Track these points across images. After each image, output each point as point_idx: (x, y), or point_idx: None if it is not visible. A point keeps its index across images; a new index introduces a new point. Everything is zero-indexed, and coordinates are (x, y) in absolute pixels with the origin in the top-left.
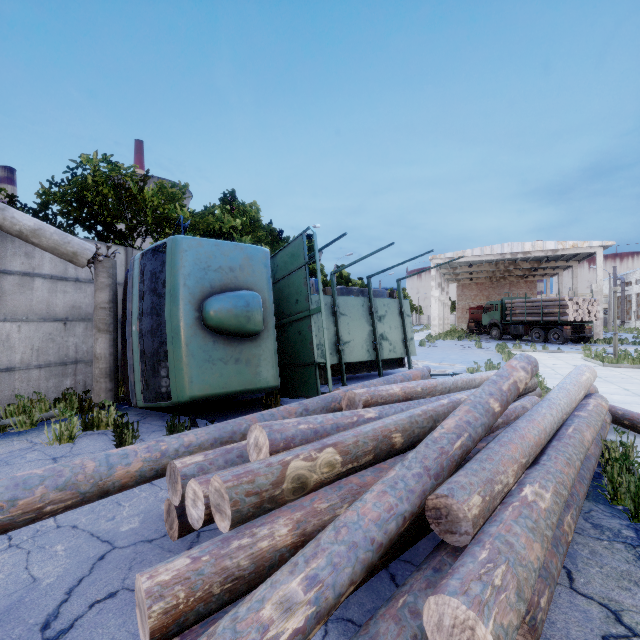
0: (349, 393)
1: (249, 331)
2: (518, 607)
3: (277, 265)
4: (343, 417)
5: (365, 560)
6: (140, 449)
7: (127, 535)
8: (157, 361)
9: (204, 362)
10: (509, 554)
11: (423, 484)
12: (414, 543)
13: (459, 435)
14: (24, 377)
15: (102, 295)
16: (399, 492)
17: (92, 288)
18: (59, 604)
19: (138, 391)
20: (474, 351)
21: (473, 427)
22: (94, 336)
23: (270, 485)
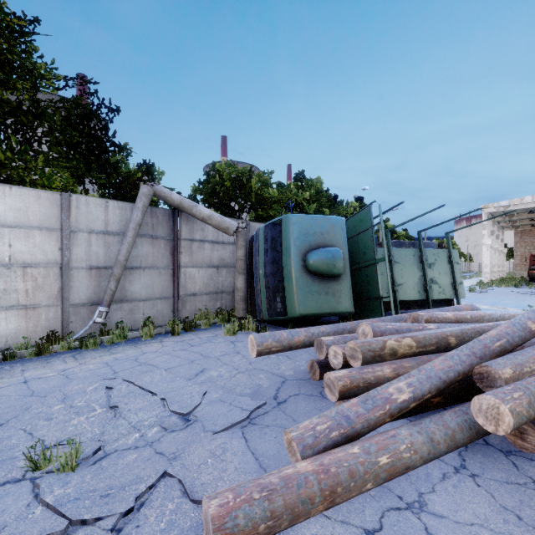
0: (413, 314)
1: (334, 274)
2: (528, 409)
3: (347, 228)
4: (413, 325)
5: (436, 385)
6: (302, 330)
7: (290, 376)
8: (274, 292)
9: (307, 293)
10: (526, 390)
11: (471, 360)
12: (465, 400)
13: (499, 339)
14: (200, 299)
15: (240, 252)
16: (455, 360)
17: (230, 247)
18: (276, 393)
19: (264, 310)
20: (533, 297)
21: (511, 336)
22: (236, 276)
23: (378, 349)
